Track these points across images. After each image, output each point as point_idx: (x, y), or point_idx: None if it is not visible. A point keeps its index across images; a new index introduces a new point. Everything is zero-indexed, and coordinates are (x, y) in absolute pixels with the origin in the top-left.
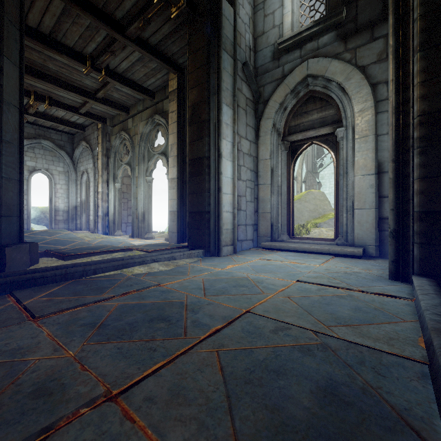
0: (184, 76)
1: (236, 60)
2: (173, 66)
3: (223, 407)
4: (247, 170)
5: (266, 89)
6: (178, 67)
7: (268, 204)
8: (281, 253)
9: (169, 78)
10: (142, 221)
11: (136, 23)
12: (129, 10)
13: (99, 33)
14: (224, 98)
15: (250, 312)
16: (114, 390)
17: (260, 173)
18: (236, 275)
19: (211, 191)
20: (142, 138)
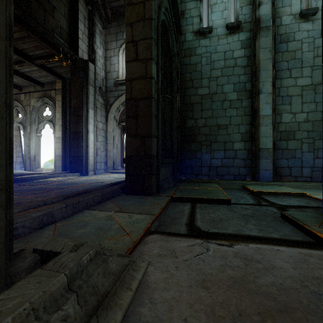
0: (66, 83)
1: (95, 88)
2: (60, 77)
3: (90, 187)
4: (101, 137)
5: (111, 99)
6: (63, 78)
7: (112, 153)
8: (116, 174)
9: (56, 81)
10: (33, 161)
11: (41, 60)
12: (38, 54)
13: (14, 56)
14: (90, 106)
15: (97, 182)
16: (70, 187)
17: (108, 138)
18: (95, 178)
19: (83, 147)
20: (34, 109)
